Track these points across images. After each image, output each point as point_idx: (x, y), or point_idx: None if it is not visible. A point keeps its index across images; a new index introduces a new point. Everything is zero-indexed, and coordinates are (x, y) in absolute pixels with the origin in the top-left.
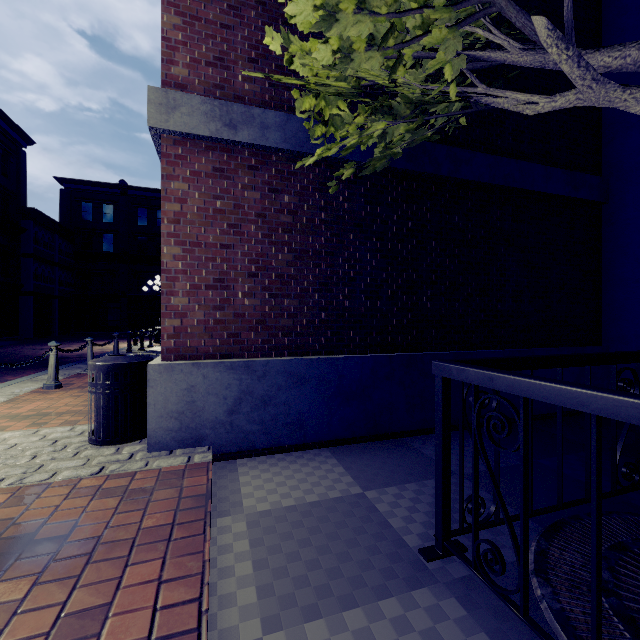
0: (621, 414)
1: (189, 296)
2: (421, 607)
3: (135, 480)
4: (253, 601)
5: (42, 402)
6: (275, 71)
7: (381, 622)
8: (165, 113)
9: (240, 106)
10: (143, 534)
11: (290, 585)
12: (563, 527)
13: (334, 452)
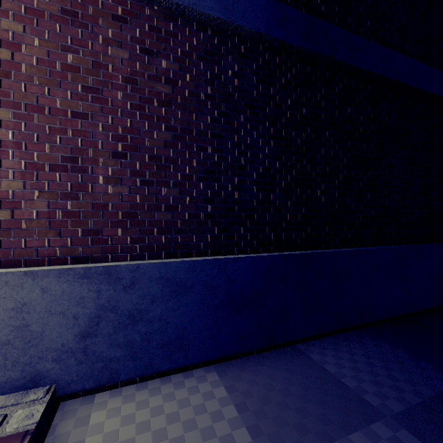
0: None
1: (24, 179)
2: None
3: None
4: None
5: None
6: None
7: None
8: None
9: None
10: None
11: None
12: None
13: (222, 373)
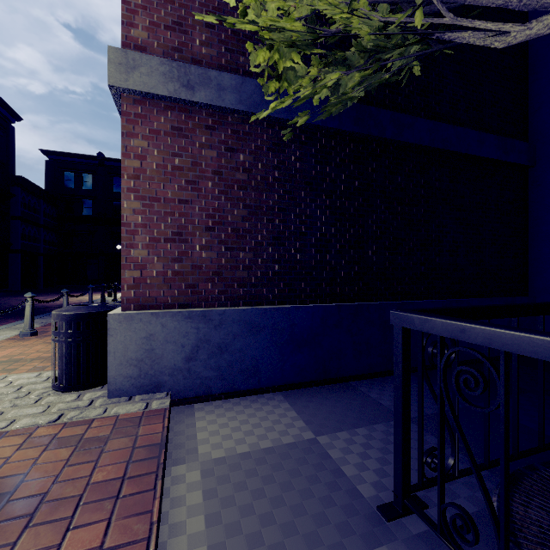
0: None
1: (148, 249)
2: None
3: (92, 428)
4: None
5: (16, 349)
6: (231, 37)
7: None
8: (125, 72)
9: (197, 68)
10: (92, 489)
11: (243, 544)
12: (521, 479)
13: (286, 396)
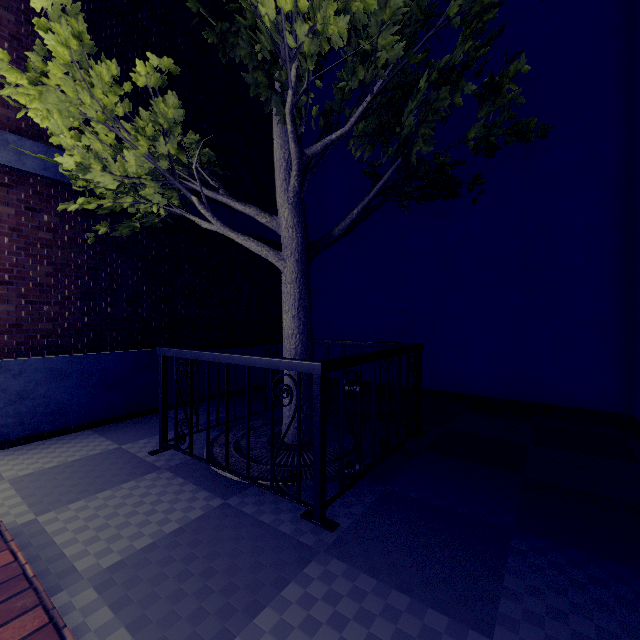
0: (210, 358)
1: None
2: (148, 479)
3: None
4: (26, 509)
5: None
6: None
7: (122, 490)
8: None
9: None
10: None
11: (56, 496)
12: (233, 428)
13: (97, 431)
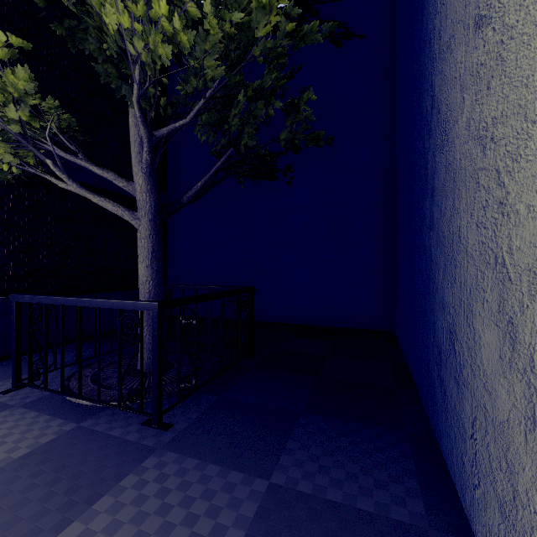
0: (64, 303)
1: None
2: None
3: None
4: None
5: None
6: None
7: None
8: None
9: None
10: None
11: None
12: (93, 364)
13: None
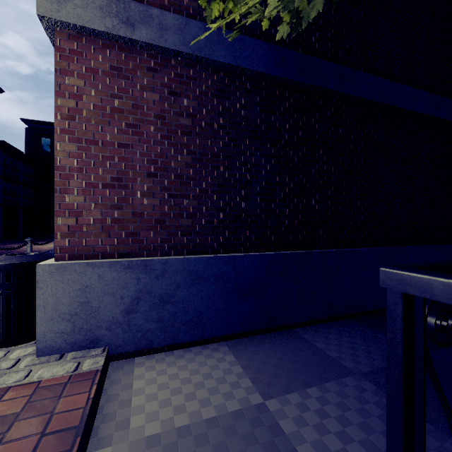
0: None
1: (85, 194)
2: None
3: (4, 400)
4: None
5: None
6: None
7: None
8: (56, 2)
9: (138, 4)
10: None
11: None
12: None
13: (231, 347)
